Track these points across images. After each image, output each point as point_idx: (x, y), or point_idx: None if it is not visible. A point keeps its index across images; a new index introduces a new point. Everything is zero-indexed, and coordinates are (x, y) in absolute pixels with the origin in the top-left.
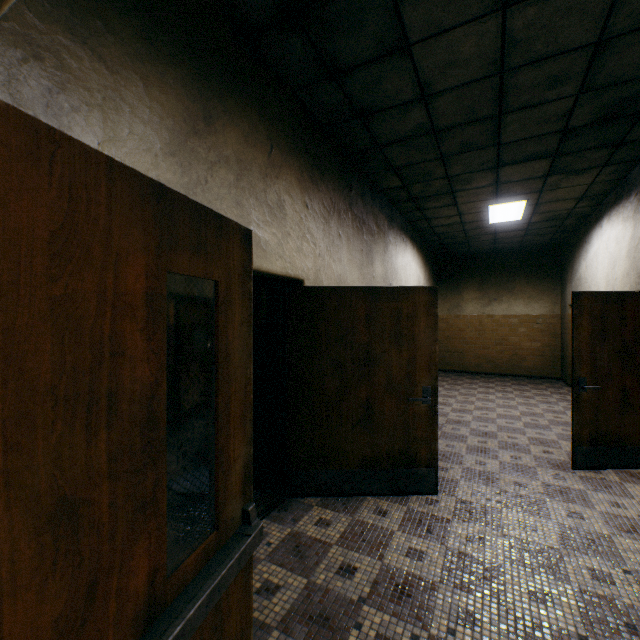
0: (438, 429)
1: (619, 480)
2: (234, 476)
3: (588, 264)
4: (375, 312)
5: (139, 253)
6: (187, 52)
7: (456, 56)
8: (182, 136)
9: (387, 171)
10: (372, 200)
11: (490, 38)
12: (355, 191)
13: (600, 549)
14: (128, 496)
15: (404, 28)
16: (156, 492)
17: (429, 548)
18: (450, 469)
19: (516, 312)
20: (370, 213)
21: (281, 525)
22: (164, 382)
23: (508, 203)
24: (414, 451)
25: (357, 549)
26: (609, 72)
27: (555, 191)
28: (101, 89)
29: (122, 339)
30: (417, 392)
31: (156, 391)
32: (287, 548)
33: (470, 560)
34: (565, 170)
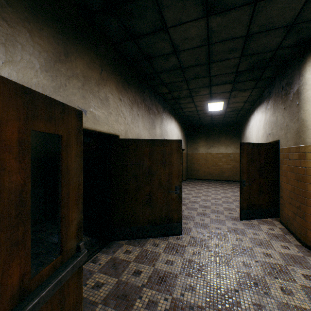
0: (185, 205)
1: (258, 223)
2: (72, 229)
3: (249, 131)
4: (153, 151)
5: (14, 120)
6: (55, 20)
7: (188, 35)
8: (52, 62)
9: (161, 85)
10: (155, 98)
11: (202, 29)
12: (146, 93)
13: (247, 253)
14: (7, 238)
15: (164, 20)
16: (24, 236)
17: (176, 259)
18: (189, 223)
19: (221, 151)
20: (154, 104)
21: (107, 255)
22: (29, 183)
23: (216, 102)
24: (171, 215)
25: (143, 262)
26: (252, 49)
27: (235, 98)
28: (4, 35)
29: (3, 162)
30: (173, 188)
31: (24, 188)
32: (109, 265)
33: (193, 263)
34: (238, 89)
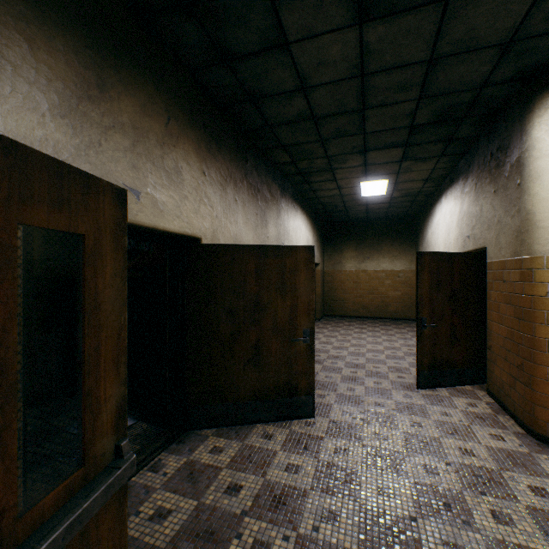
0: (320, 363)
1: (449, 395)
2: (105, 415)
3: (433, 231)
4: (263, 267)
5: None
6: (79, 21)
7: (326, 57)
8: (73, 99)
9: (278, 148)
10: (266, 172)
11: (352, 46)
12: (250, 163)
13: (431, 449)
14: None
15: (283, 28)
16: (3, 436)
17: (304, 462)
18: (327, 396)
19: (383, 268)
20: (264, 183)
21: (178, 456)
22: (14, 330)
23: (375, 181)
24: (296, 383)
25: (244, 470)
26: (439, 84)
27: (408, 173)
28: None
29: None
30: (298, 333)
31: (3, 338)
32: (182, 476)
33: (336, 468)
34: (414, 157)
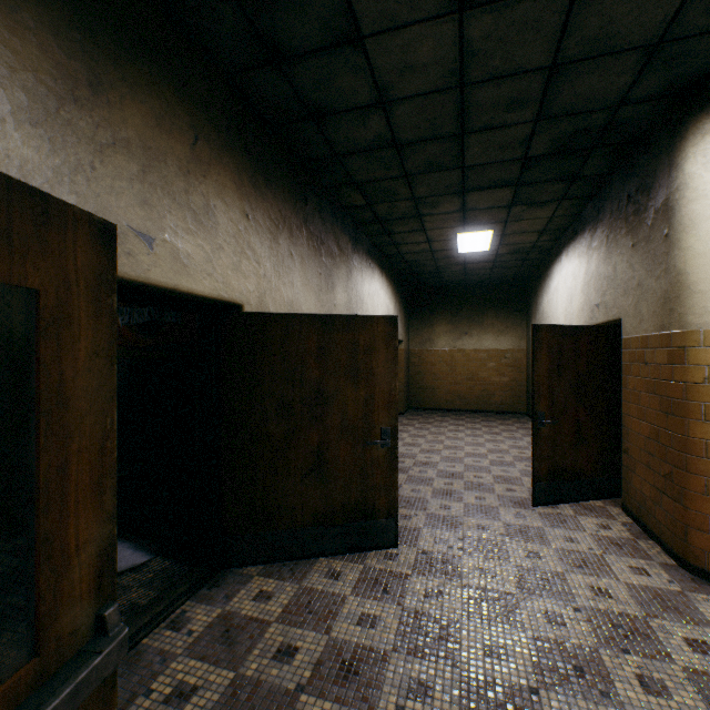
0: (405, 473)
1: (574, 514)
2: (78, 571)
3: (550, 298)
4: (329, 344)
5: None
6: None
7: (414, 59)
8: (50, 101)
9: (349, 186)
10: (333, 218)
11: (448, 44)
12: (312, 205)
13: (554, 589)
14: None
15: (355, 15)
16: None
17: (384, 611)
18: (414, 517)
19: (486, 346)
20: (330, 232)
21: (210, 606)
22: None
23: (476, 232)
24: (372, 501)
25: (301, 624)
26: (563, 101)
27: (519, 223)
28: None
29: None
30: (376, 434)
31: None
32: (214, 635)
33: (427, 619)
34: (527, 201)
